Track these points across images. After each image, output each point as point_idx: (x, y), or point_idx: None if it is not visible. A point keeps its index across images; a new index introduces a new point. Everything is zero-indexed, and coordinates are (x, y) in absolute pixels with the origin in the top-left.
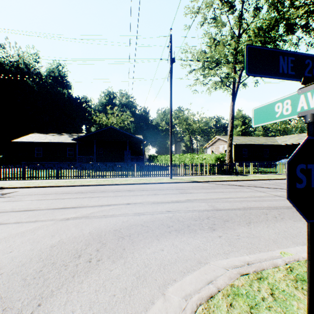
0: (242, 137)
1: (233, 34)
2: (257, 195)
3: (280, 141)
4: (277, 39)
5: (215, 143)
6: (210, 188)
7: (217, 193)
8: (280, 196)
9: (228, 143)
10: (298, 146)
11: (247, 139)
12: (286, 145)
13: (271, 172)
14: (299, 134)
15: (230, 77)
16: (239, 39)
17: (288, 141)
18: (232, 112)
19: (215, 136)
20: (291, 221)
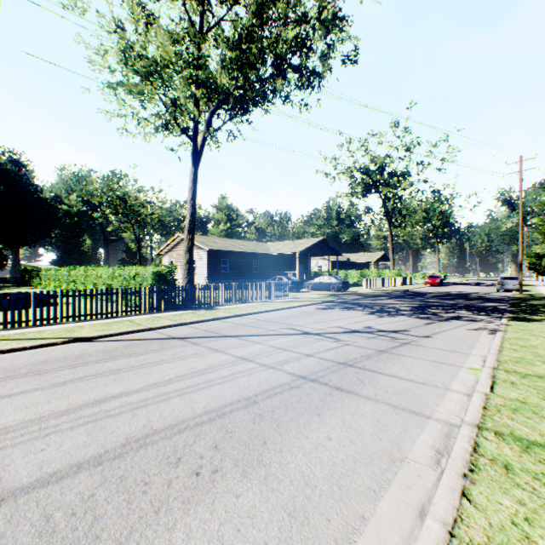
0: (223, 239)
1: (192, 27)
2: (204, 366)
3: (274, 249)
4: (265, 80)
5: (176, 246)
6: (96, 361)
7: (99, 378)
8: (250, 359)
9: (186, 245)
10: (294, 257)
11: (230, 242)
12: (280, 256)
13: (256, 299)
14: (295, 241)
15: (186, 112)
16: (202, 42)
17: (283, 250)
18: (194, 185)
19: (177, 234)
20: (236, 477)
